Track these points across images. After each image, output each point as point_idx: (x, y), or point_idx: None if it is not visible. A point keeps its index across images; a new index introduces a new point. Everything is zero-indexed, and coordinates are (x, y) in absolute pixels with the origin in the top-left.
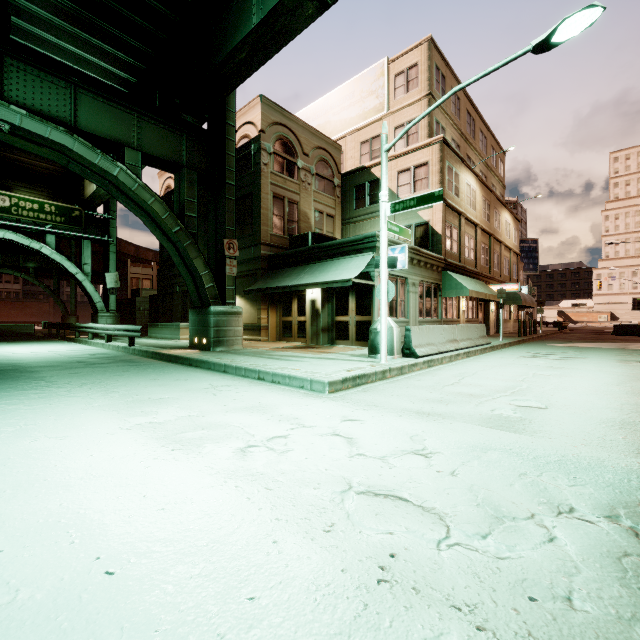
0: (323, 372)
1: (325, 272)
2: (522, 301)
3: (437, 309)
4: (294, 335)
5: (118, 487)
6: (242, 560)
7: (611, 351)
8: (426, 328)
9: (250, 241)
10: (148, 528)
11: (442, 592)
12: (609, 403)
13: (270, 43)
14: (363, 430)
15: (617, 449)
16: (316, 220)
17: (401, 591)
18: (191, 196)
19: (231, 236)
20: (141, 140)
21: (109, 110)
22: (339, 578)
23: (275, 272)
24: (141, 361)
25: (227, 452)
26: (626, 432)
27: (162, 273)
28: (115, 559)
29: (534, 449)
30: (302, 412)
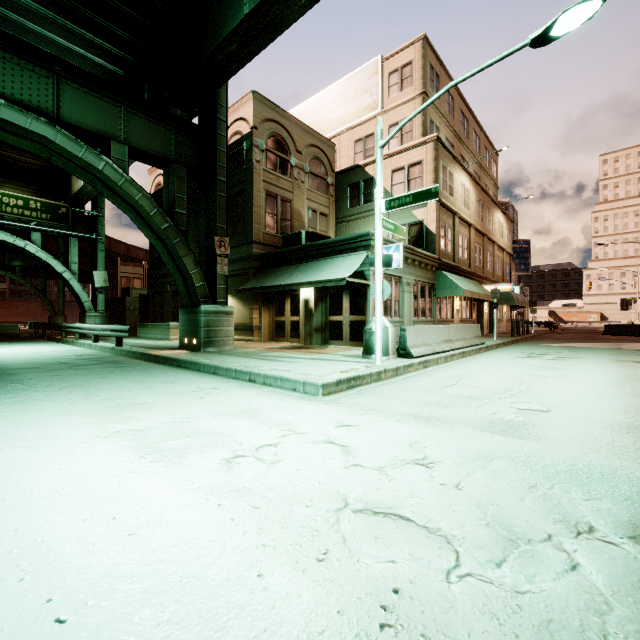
0: (316, 374)
1: (319, 271)
2: (515, 301)
3: (431, 309)
4: (287, 335)
5: (85, 507)
6: (221, 600)
7: (605, 351)
8: (421, 328)
9: (242, 239)
10: (114, 559)
11: (456, 639)
12: (612, 405)
13: (262, 34)
14: (359, 437)
15: (628, 456)
16: (309, 219)
17: (408, 639)
18: (181, 192)
19: (222, 234)
20: (128, 133)
21: (94, 102)
22: (334, 623)
23: (268, 271)
24: (128, 362)
25: (211, 463)
26: (634, 437)
27: (152, 272)
28: (70, 601)
29: (541, 457)
30: (294, 417)
